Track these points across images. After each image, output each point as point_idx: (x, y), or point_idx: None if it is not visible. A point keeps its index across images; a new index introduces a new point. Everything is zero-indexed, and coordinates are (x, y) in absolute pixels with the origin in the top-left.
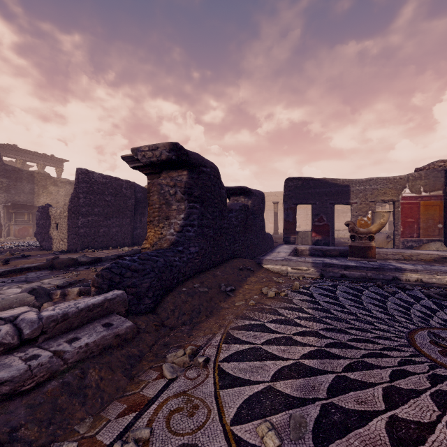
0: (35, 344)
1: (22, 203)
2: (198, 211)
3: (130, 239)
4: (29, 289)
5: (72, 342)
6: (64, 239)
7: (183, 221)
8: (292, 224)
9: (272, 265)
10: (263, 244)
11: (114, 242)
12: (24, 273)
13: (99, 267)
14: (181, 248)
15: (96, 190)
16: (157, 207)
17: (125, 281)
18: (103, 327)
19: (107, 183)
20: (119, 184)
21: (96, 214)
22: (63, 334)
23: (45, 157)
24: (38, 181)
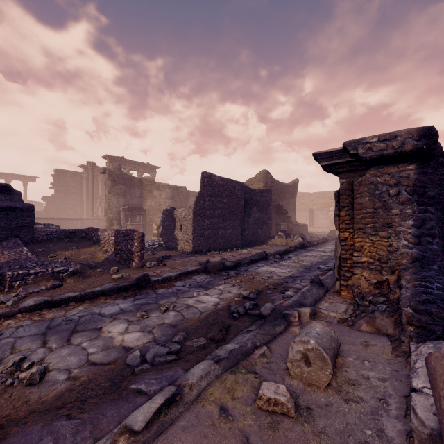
0: None
1: (134, 206)
2: (433, 217)
3: (240, 240)
4: (269, 308)
5: None
6: (189, 240)
7: (415, 230)
8: None
9: None
10: None
11: (228, 243)
12: (190, 276)
13: (248, 273)
14: (434, 266)
15: (216, 192)
16: (369, 211)
17: None
18: None
19: (225, 185)
20: (233, 185)
21: (216, 216)
22: None
23: (143, 165)
24: (145, 186)
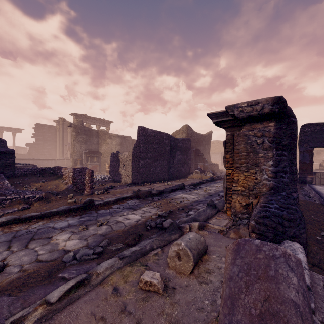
0: None
1: (93, 150)
2: (286, 159)
3: (167, 175)
4: (169, 223)
5: None
6: (129, 175)
7: (273, 168)
8: (308, 165)
9: None
10: None
11: (158, 177)
12: (125, 201)
13: (167, 199)
14: (283, 193)
15: (149, 141)
16: (244, 154)
17: (286, 231)
18: None
19: (155, 135)
20: (161, 136)
21: (149, 158)
22: None
23: (100, 120)
24: (101, 136)
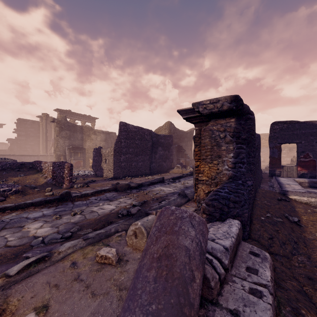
0: (228, 272)
1: (77, 146)
2: (244, 151)
3: (149, 170)
4: (136, 209)
5: (251, 272)
6: (111, 169)
7: (233, 159)
8: (277, 160)
9: (298, 197)
10: (260, 176)
11: (140, 172)
12: (103, 193)
13: (145, 191)
14: (240, 181)
15: (130, 136)
16: (209, 148)
17: (231, 211)
18: (256, 257)
19: (137, 131)
20: (143, 131)
21: (130, 153)
22: (234, 262)
23: (85, 117)
24: (85, 132)
